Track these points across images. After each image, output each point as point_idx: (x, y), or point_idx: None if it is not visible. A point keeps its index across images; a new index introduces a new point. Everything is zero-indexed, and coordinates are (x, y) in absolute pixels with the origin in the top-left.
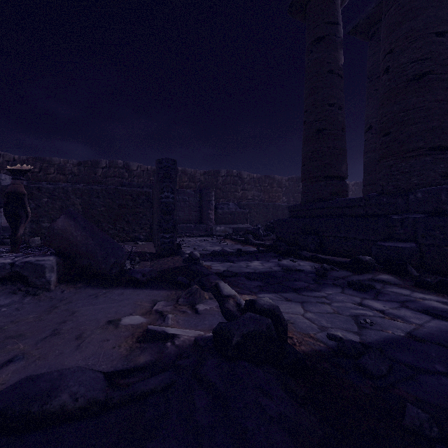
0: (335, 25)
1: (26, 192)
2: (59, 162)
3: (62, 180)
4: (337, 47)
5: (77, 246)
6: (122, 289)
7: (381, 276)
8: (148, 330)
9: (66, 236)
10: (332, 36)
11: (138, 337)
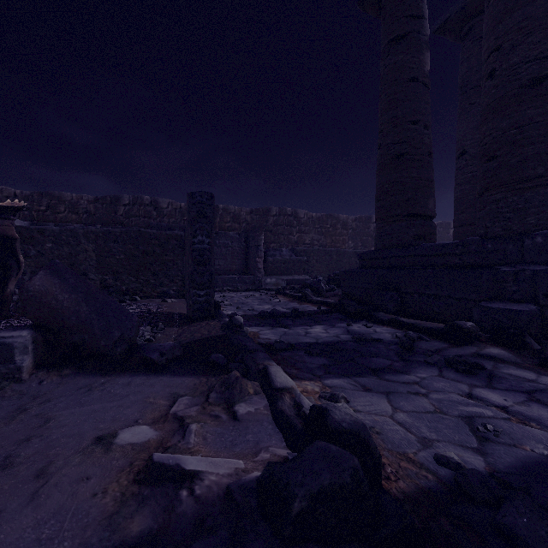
0: (420, 19)
1: (17, 236)
2: (70, 198)
3: (75, 220)
4: (422, 48)
5: (63, 315)
6: (130, 376)
7: (489, 349)
8: (153, 462)
9: (46, 300)
10: (415, 34)
11: (137, 472)
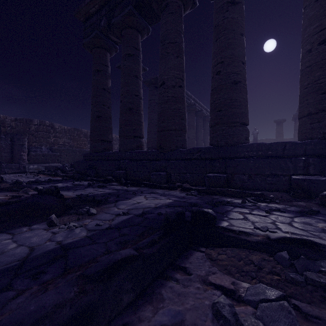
0: (106, 67)
1: None
2: None
3: None
4: (107, 78)
5: None
6: None
7: (113, 183)
8: (13, 195)
9: None
10: (104, 72)
11: (8, 199)
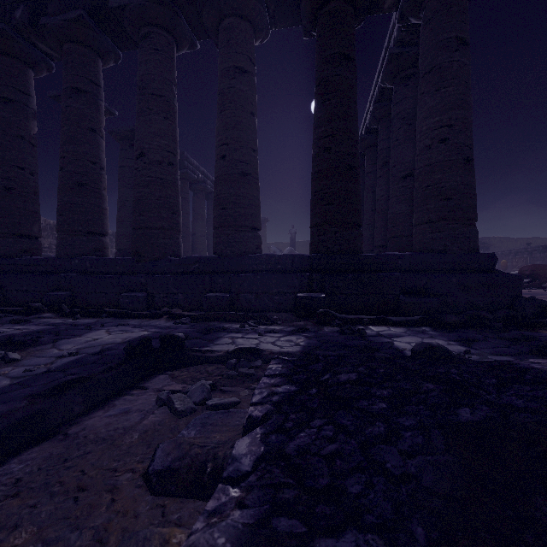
0: (27, 96)
1: None
2: None
3: None
4: (29, 118)
5: None
6: None
7: (45, 314)
8: None
9: None
10: (22, 105)
11: None
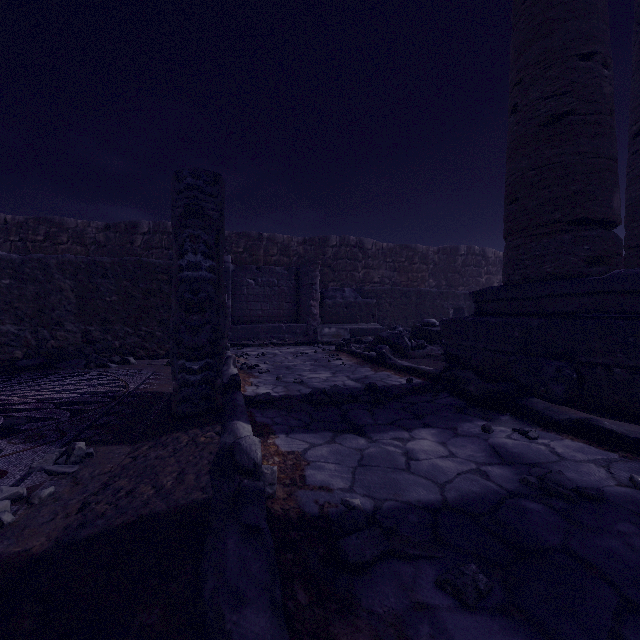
0: None
1: None
2: (75, 226)
3: (80, 253)
4: None
5: None
6: None
7: None
8: None
9: None
10: None
11: None
